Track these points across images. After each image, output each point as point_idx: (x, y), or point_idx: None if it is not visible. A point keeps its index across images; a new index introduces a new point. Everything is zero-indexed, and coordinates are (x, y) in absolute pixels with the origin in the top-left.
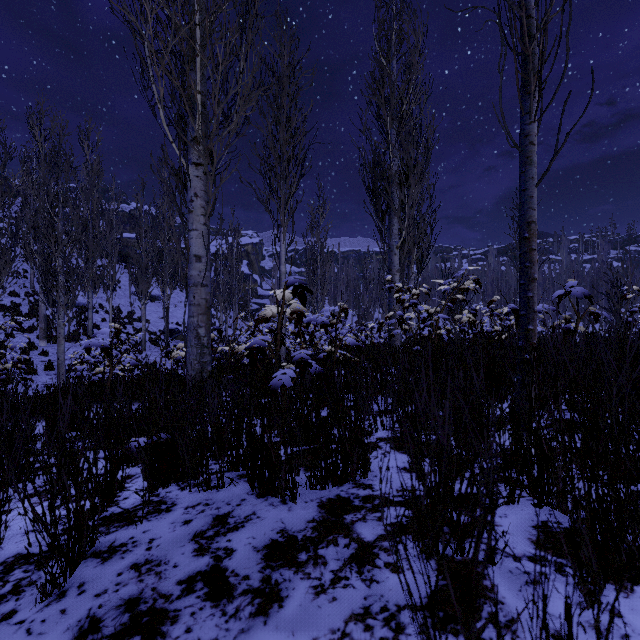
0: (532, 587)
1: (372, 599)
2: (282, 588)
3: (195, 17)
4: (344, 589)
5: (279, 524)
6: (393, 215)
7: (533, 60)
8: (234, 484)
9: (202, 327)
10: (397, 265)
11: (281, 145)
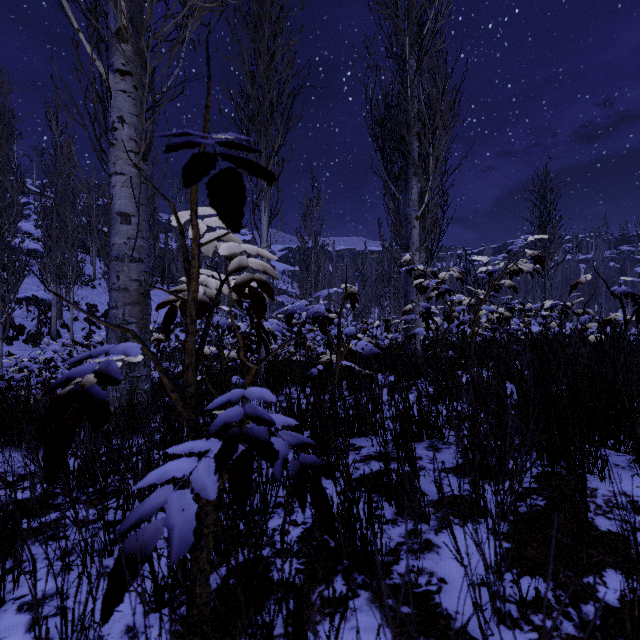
0: None
1: None
2: None
3: None
4: None
5: None
6: (411, 174)
7: None
8: None
9: (131, 324)
10: (416, 241)
11: (260, 77)
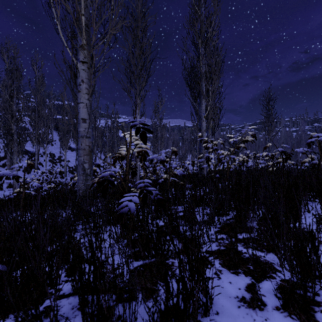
0: None
1: None
2: None
3: None
4: None
5: None
6: (202, 98)
7: None
8: None
9: (86, 163)
10: (204, 127)
11: (136, 56)
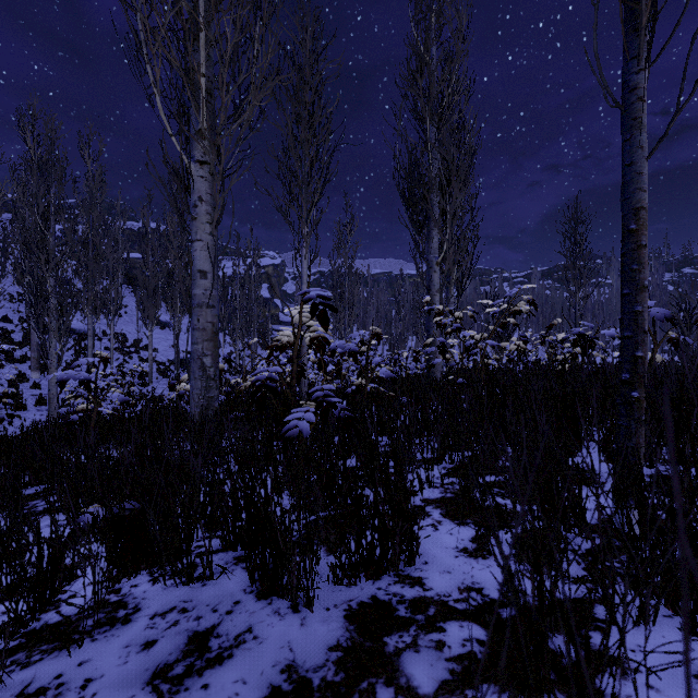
0: None
1: None
2: None
3: None
4: None
5: (285, 653)
6: (432, 226)
7: None
8: (227, 575)
9: (208, 356)
10: (437, 284)
11: (302, 144)
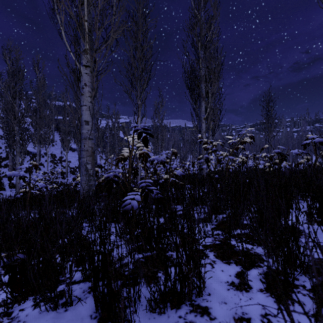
0: None
1: None
2: None
3: None
4: None
5: None
6: (202, 100)
7: None
8: (81, 303)
9: (89, 164)
10: (204, 129)
11: (137, 60)
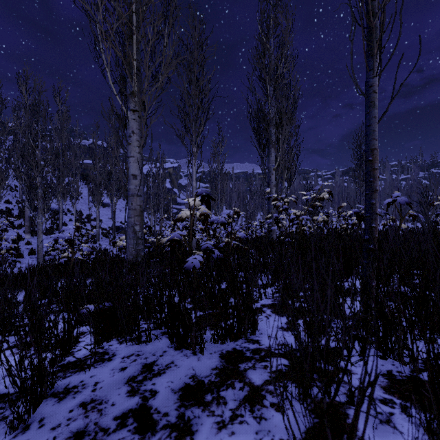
0: (385, 425)
1: (262, 434)
2: (193, 423)
3: (132, 7)
4: (240, 425)
5: (191, 371)
6: (271, 147)
7: (375, 31)
8: (158, 339)
9: (137, 225)
10: (274, 181)
11: (193, 98)
